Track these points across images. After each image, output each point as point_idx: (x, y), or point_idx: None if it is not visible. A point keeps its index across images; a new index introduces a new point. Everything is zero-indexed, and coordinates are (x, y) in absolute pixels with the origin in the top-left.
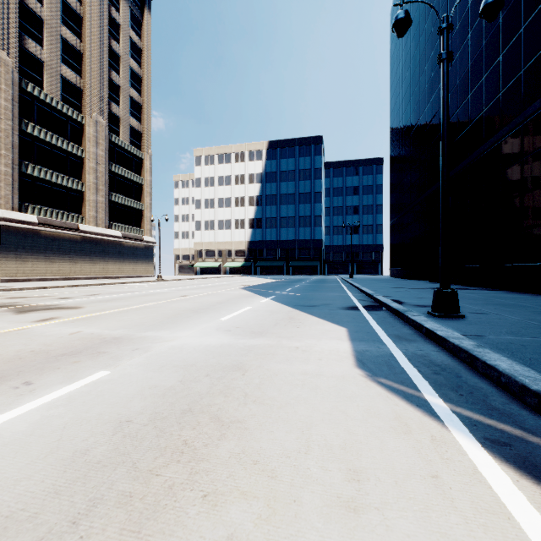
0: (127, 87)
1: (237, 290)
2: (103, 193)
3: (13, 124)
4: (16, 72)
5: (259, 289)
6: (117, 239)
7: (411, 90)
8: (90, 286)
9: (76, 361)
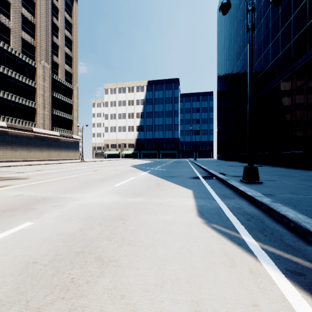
0: (63, 46)
1: (128, 167)
2: (48, 109)
3: None
4: None
5: (141, 166)
6: (57, 137)
7: (229, 52)
8: (38, 165)
9: (12, 215)
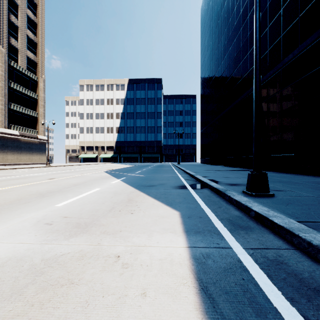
0: (24, 28)
1: (100, 173)
2: (3, 102)
3: None
4: None
5: (116, 172)
6: (15, 137)
7: (213, 52)
8: None
9: None
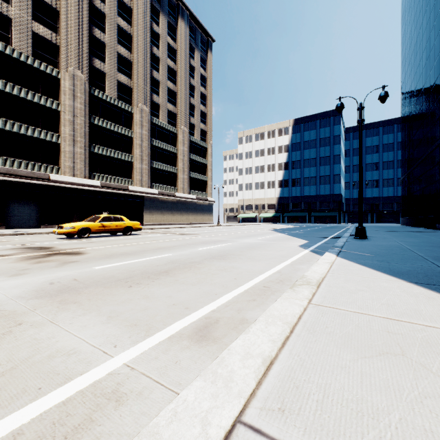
0: (198, 105)
1: (267, 230)
2: (186, 173)
3: (148, 142)
4: (149, 114)
5: (280, 230)
6: (194, 200)
7: (414, 70)
8: (186, 228)
9: (220, 242)
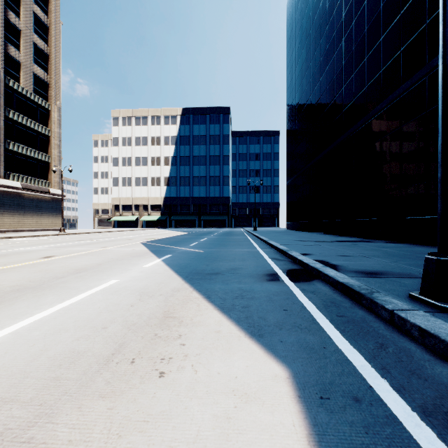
0: (29, 32)
1: (133, 246)
2: None
3: None
4: None
5: (160, 244)
6: (16, 190)
7: (306, 64)
8: None
9: None
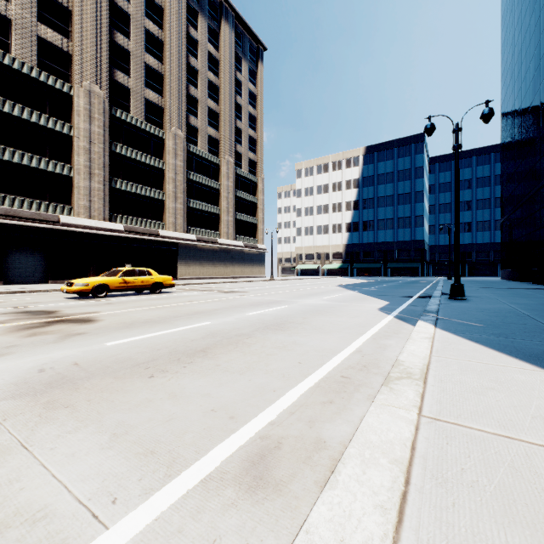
0: (246, 129)
1: (333, 287)
2: (232, 214)
3: (184, 176)
4: (185, 141)
5: (350, 286)
6: (241, 248)
7: (518, 84)
8: (231, 283)
9: (275, 304)
